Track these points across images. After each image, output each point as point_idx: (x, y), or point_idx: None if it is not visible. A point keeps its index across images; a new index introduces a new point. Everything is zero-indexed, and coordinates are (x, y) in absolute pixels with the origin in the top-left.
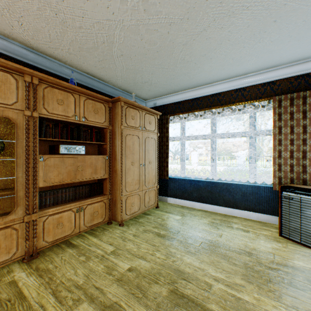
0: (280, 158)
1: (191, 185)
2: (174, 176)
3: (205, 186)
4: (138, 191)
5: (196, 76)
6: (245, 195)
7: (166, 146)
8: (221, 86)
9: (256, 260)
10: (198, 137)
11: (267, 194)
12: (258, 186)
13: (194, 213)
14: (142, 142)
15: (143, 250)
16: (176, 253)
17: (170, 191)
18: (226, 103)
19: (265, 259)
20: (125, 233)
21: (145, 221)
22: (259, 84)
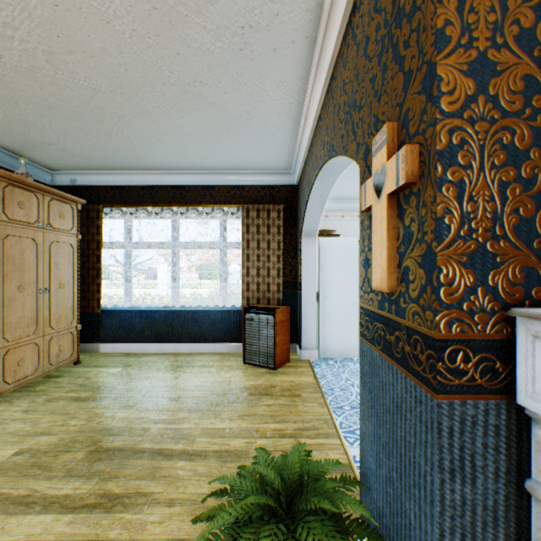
0: (249, 276)
1: (142, 318)
2: (114, 306)
3: (164, 318)
4: (35, 337)
5: (146, 156)
6: (214, 324)
7: (97, 258)
8: (186, 177)
9: (210, 392)
10: (153, 245)
11: (238, 318)
12: (228, 311)
13: (146, 359)
14: (45, 249)
15: (45, 425)
16: (105, 413)
17: (105, 333)
18: (193, 202)
19: (220, 388)
20: (4, 413)
21: (51, 387)
22: (230, 186)
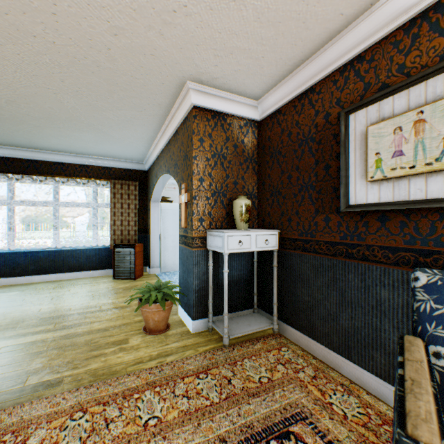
0: (116, 226)
1: (27, 258)
2: None
3: (48, 256)
4: None
5: (40, 143)
6: (89, 258)
7: None
8: (67, 157)
9: (98, 292)
10: (36, 203)
11: (107, 253)
12: (100, 248)
13: (35, 286)
14: None
15: None
16: (32, 308)
17: None
18: (72, 175)
19: (104, 290)
20: None
21: None
22: (101, 166)
